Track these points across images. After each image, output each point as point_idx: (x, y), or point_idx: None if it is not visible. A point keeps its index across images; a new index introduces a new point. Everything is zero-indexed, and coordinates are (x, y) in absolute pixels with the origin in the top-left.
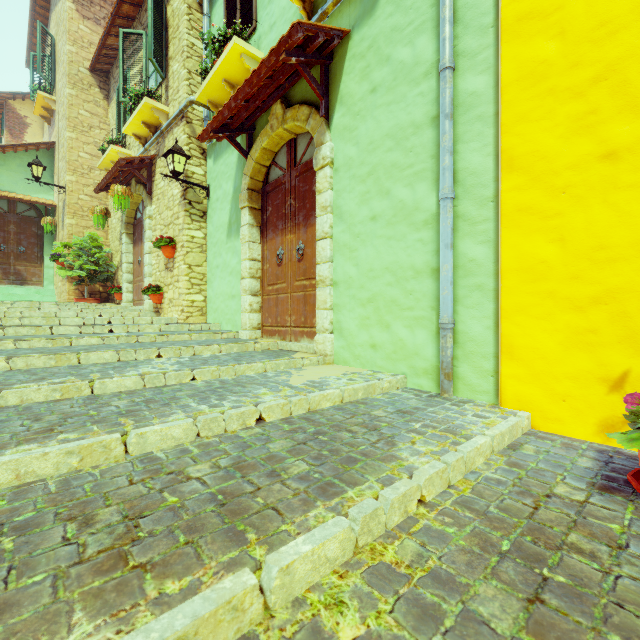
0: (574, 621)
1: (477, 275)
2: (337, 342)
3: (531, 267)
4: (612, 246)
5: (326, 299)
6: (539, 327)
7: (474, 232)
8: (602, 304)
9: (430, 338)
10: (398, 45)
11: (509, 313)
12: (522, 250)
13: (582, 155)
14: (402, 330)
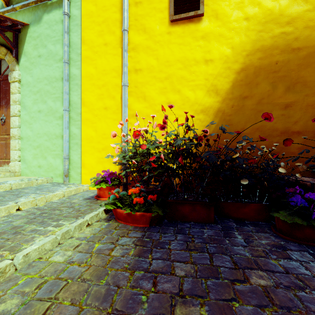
0: (39, 219)
1: (76, 139)
2: (22, 165)
3: (89, 138)
4: (106, 134)
5: (16, 145)
6: (91, 157)
7: (75, 124)
8: (104, 150)
9: (61, 162)
10: (50, 43)
11: (83, 153)
12: (87, 132)
13: (100, 106)
14: (51, 159)
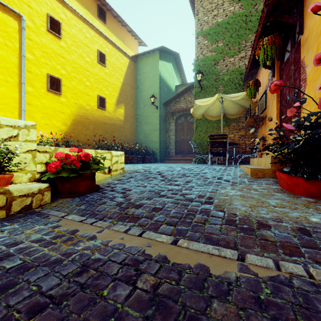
0: None
1: None
2: None
3: None
4: None
5: None
6: None
7: None
8: None
9: None
10: None
11: None
12: None
13: (2, 115)
14: None
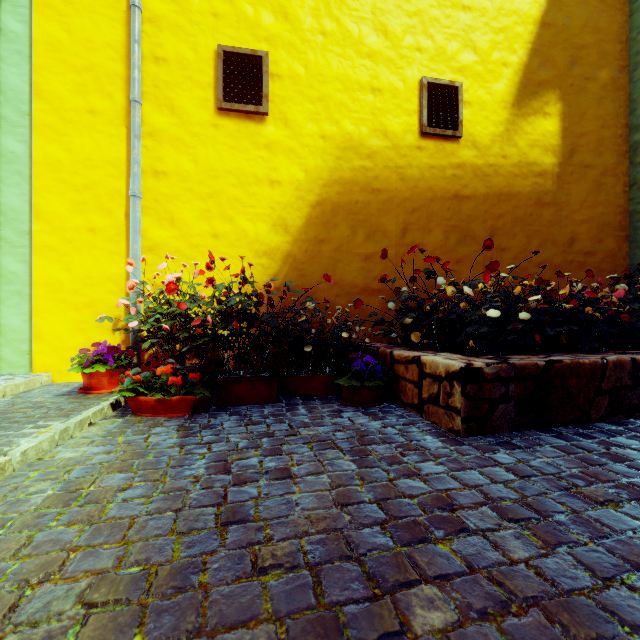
0: None
1: (17, 284)
2: None
3: (52, 283)
4: (94, 277)
5: None
6: (57, 320)
7: (15, 253)
8: (89, 307)
9: None
10: None
11: (38, 311)
12: (47, 272)
13: (80, 225)
14: None
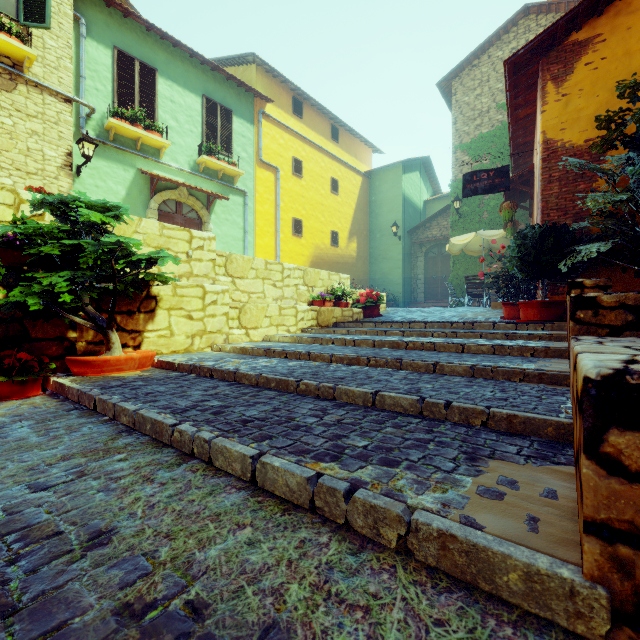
0: None
1: None
2: None
3: None
4: None
5: None
6: None
7: None
8: None
9: None
10: (234, 215)
11: None
12: None
13: None
14: None
